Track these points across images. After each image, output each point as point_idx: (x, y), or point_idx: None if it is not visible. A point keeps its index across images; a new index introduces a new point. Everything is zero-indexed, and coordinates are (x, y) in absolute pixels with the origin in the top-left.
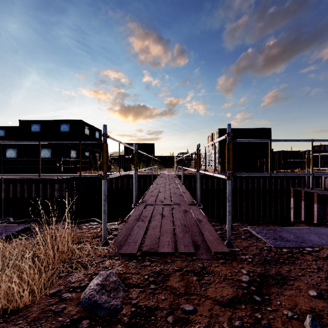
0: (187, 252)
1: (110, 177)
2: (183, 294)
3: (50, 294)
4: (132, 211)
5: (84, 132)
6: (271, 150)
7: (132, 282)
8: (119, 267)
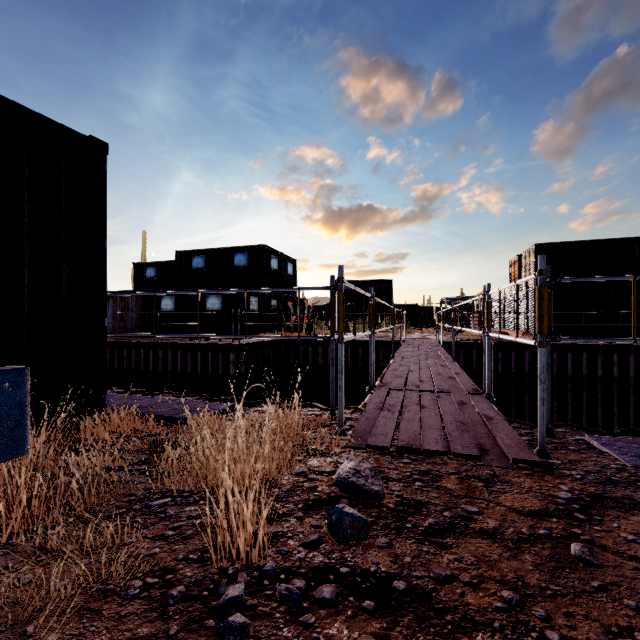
0: (468, 455)
1: (346, 339)
2: (463, 496)
3: (295, 474)
4: (367, 398)
5: (269, 265)
6: None
7: (390, 476)
8: (369, 460)
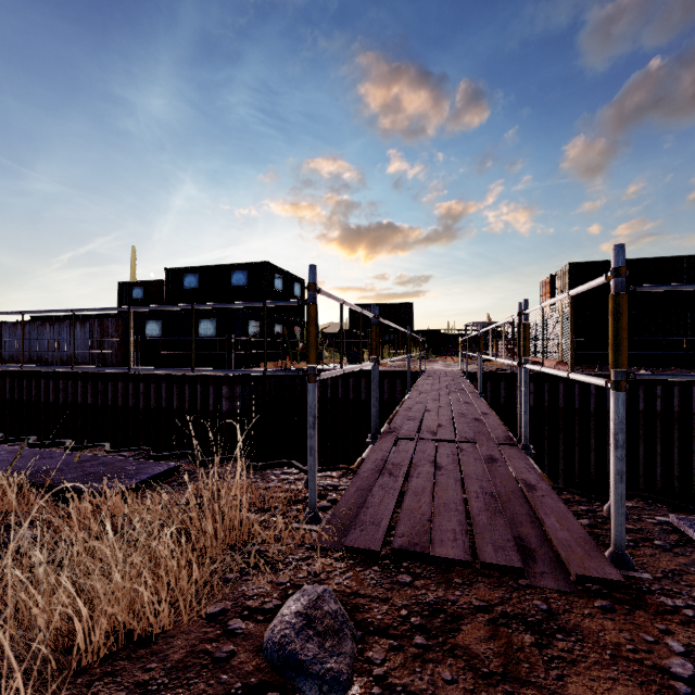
0: (504, 566)
1: (324, 376)
2: (500, 677)
3: (208, 617)
4: (367, 451)
5: (273, 285)
6: None
7: (372, 619)
8: (343, 578)
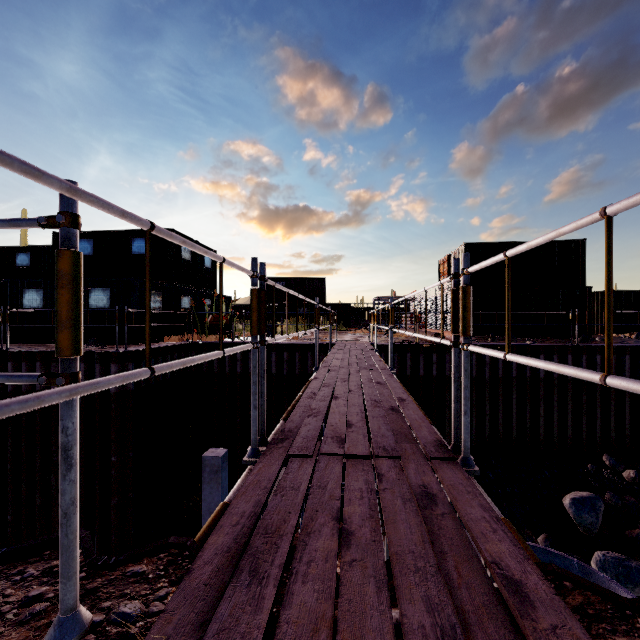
0: None
1: (24, 406)
2: None
3: None
4: (240, 483)
5: (179, 255)
6: (588, 289)
7: None
8: None
